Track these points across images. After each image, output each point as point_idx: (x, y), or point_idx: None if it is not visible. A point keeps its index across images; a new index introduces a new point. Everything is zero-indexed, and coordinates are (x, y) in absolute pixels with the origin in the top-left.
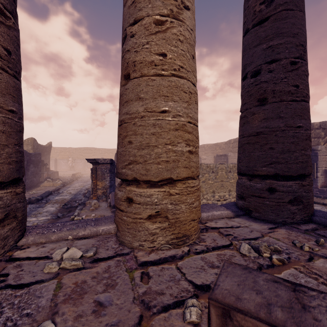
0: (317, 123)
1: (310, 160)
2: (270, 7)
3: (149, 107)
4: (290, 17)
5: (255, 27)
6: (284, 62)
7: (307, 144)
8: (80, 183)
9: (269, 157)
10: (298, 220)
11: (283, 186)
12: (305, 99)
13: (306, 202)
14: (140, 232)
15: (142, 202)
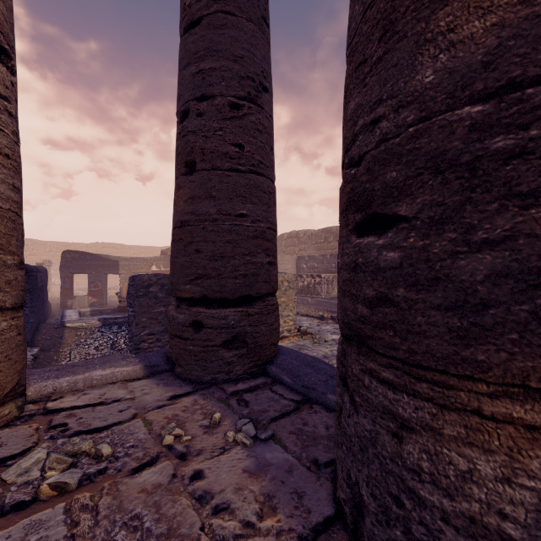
0: None
1: (264, 272)
2: (201, 2)
3: None
4: (230, 26)
5: (185, 34)
6: (220, 102)
7: (259, 246)
8: None
9: (194, 266)
10: (240, 375)
11: (214, 318)
12: (257, 170)
13: (253, 342)
14: None
15: None
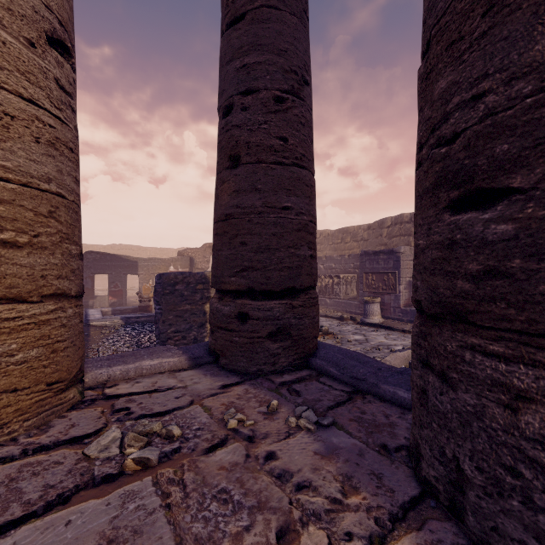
0: (407, 214)
1: (307, 265)
2: None
3: None
4: (275, 20)
5: (228, 30)
6: (265, 96)
7: (302, 239)
8: None
9: (240, 258)
10: (284, 367)
11: (260, 310)
12: (300, 163)
13: (297, 334)
14: None
15: None
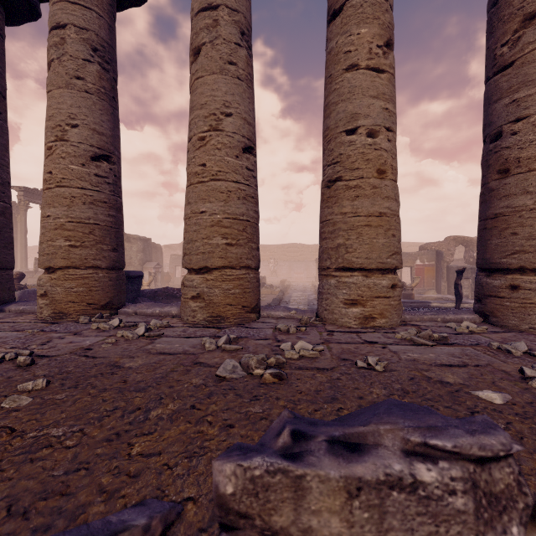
0: None
1: None
2: None
3: None
4: None
5: None
6: None
7: None
8: (299, 293)
9: None
10: None
11: None
12: None
13: None
14: (531, 316)
15: (533, 288)
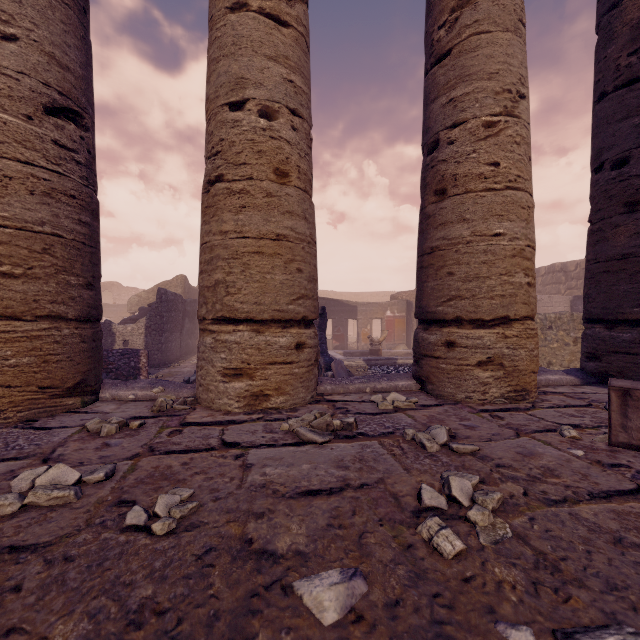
0: None
1: None
2: None
3: (478, 230)
4: None
5: (619, 91)
6: None
7: None
8: None
9: None
10: None
11: None
12: None
13: None
14: (467, 382)
15: (469, 345)
